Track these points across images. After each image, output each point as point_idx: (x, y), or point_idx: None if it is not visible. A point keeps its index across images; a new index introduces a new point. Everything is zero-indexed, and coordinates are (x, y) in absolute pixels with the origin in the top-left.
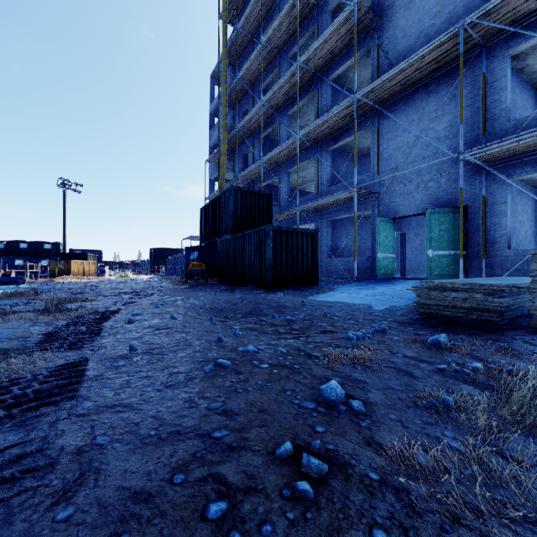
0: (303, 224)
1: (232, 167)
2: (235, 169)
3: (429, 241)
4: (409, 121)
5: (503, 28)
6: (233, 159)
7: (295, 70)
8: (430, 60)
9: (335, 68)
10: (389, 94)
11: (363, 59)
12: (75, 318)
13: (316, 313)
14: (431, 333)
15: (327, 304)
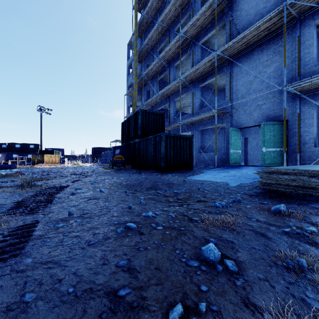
0: (183, 132)
1: (140, 98)
2: (142, 100)
3: (263, 142)
4: (249, 67)
5: (311, 7)
6: (141, 93)
7: (179, 38)
8: (263, 29)
9: (203, 36)
10: (237, 51)
11: (221, 30)
12: (38, 191)
13: (193, 188)
14: (271, 203)
15: (200, 182)
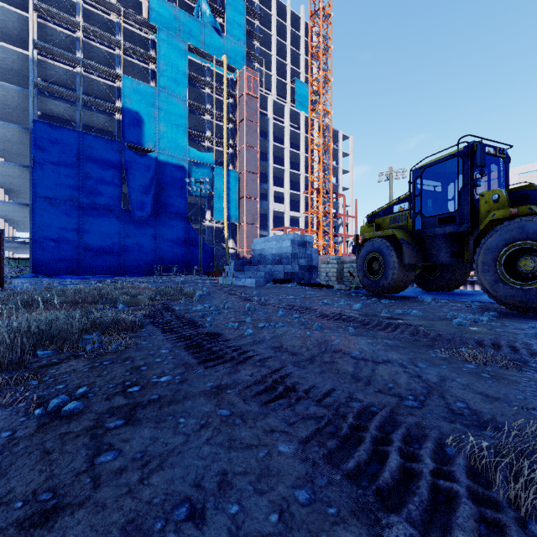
0: None
1: None
2: None
3: None
4: None
5: None
6: None
7: None
8: None
9: None
10: None
11: None
12: None
13: None
14: None
15: None
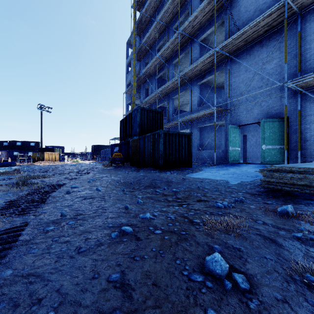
0: (182, 130)
1: (139, 96)
2: (141, 98)
3: (263, 139)
4: (249, 64)
5: (313, 2)
6: (140, 91)
7: (177, 36)
8: (263, 25)
9: (201, 34)
10: (236, 48)
11: (219, 27)
12: (34, 189)
13: (192, 186)
14: (276, 202)
15: (199, 180)
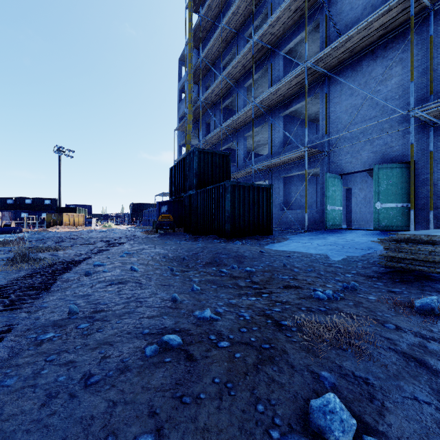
0: (257, 181)
1: (197, 134)
2: (199, 136)
3: (377, 194)
4: (355, 85)
5: None
6: (198, 127)
7: (251, 47)
8: (377, 27)
9: (286, 43)
10: (337, 61)
11: (312, 34)
12: (37, 268)
13: (275, 264)
14: (407, 291)
15: (285, 254)
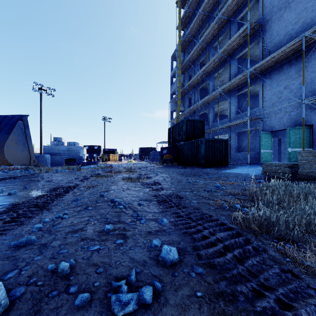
0: (221, 134)
1: (183, 104)
2: (184, 106)
3: (288, 143)
4: (280, 80)
5: None
6: (183, 100)
7: (217, 56)
8: (289, 50)
9: (239, 52)
10: (268, 67)
11: (256, 45)
12: (138, 174)
13: (222, 175)
14: (264, 181)
15: (228, 173)
